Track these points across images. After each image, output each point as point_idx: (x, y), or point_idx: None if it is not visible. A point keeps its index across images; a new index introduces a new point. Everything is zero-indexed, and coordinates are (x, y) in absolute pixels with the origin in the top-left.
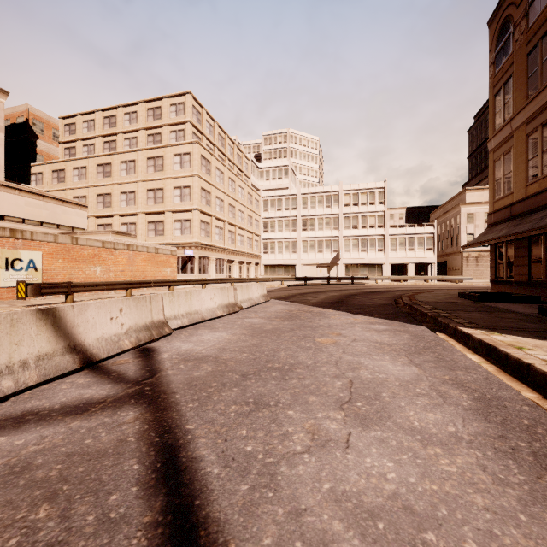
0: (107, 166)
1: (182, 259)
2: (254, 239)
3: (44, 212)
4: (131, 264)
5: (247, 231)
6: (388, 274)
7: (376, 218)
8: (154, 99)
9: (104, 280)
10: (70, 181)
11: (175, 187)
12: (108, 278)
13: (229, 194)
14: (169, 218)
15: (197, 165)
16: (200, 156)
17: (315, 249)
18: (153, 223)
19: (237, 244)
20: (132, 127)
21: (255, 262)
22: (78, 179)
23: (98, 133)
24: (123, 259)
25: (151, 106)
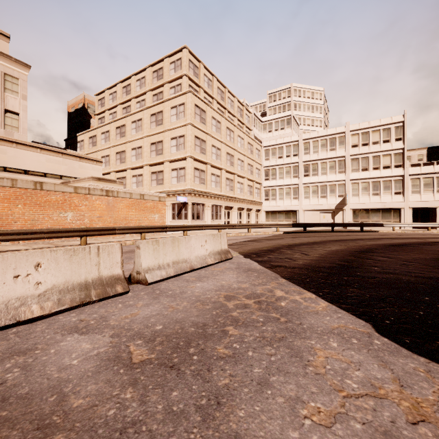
0: (122, 127)
1: (177, 206)
2: (254, 187)
3: (63, 167)
4: (110, 210)
5: (247, 179)
6: (408, 220)
7: (392, 157)
8: (157, 62)
9: (77, 226)
10: (99, 144)
11: (172, 138)
12: (82, 224)
13: (227, 143)
14: (167, 167)
15: (190, 114)
16: (193, 106)
17: (318, 195)
18: (155, 173)
19: (235, 191)
20: (142, 91)
21: (257, 209)
22: (104, 142)
23: (119, 102)
24: (101, 205)
25: (155, 68)
